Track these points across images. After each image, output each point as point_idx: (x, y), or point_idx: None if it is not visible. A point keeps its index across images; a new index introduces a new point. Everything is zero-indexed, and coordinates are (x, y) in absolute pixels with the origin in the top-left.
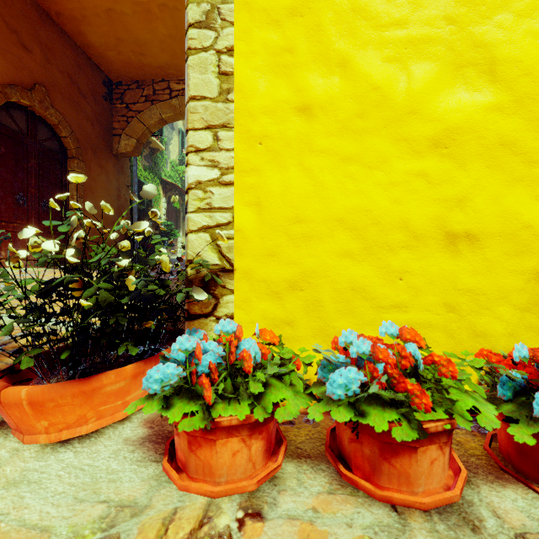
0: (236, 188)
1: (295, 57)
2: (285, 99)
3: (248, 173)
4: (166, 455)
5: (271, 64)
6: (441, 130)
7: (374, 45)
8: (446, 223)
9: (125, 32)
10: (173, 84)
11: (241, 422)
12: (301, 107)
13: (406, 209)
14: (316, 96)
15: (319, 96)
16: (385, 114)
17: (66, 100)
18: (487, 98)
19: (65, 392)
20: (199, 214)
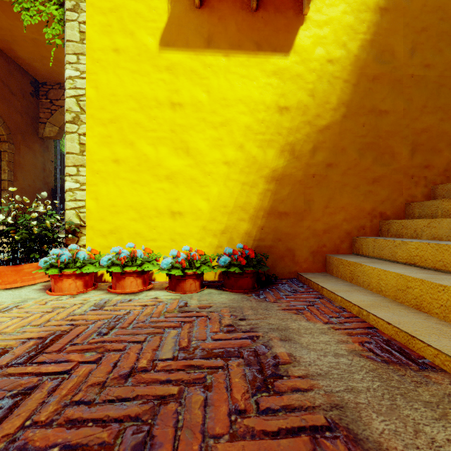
0: (87, 192)
1: (112, 140)
2: (108, 156)
3: (92, 186)
4: (48, 290)
5: (102, 141)
6: (169, 173)
7: (144, 138)
8: (171, 208)
9: (48, 53)
10: None
11: (71, 273)
12: (115, 160)
13: (156, 202)
14: (121, 156)
15: (122, 156)
16: (148, 165)
17: None
18: (186, 162)
19: (8, 269)
20: (71, 202)
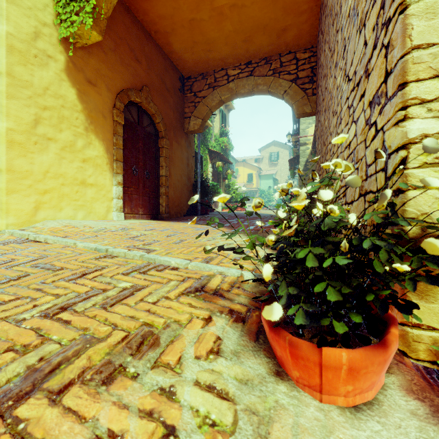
0: None
1: None
2: None
3: None
4: None
5: None
6: None
7: None
8: None
9: (200, 35)
10: (230, 71)
11: None
12: None
13: None
14: None
15: None
16: None
17: (159, 95)
18: None
19: (374, 360)
20: (424, 169)
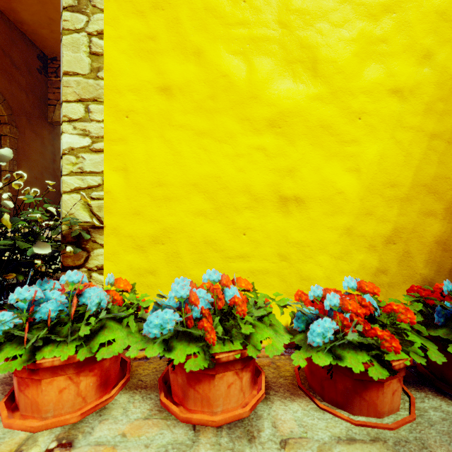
0: (105, 155)
1: (157, 44)
2: (148, 80)
3: (116, 142)
4: (7, 395)
5: (137, 48)
6: (276, 113)
7: (223, 40)
8: (280, 189)
9: (56, 13)
10: None
11: (64, 362)
12: (163, 87)
13: (248, 176)
14: (175, 79)
15: (178, 79)
16: (232, 98)
17: None
18: (310, 90)
19: None
20: (72, 177)
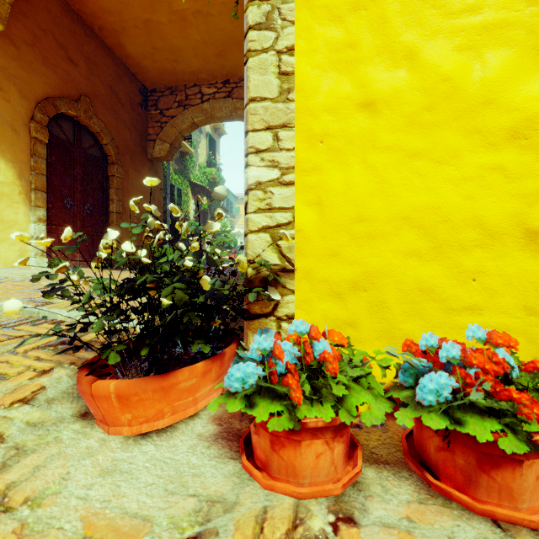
0: (296, 187)
1: (358, 52)
2: (347, 96)
3: (309, 173)
4: (243, 453)
5: (333, 61)
6: (521, 120)
7: (444, 34)
8: (526, 220)
9: (160, 41)
10: (205, 88)
11: (326, 424)
12: (365, 103)
13: (480, 205)
14: (380, 91)
15: (384, 91)
16: (456, 106)
17: (107, 109)
18: None
19: (147, 387)
20: (259, 214)
